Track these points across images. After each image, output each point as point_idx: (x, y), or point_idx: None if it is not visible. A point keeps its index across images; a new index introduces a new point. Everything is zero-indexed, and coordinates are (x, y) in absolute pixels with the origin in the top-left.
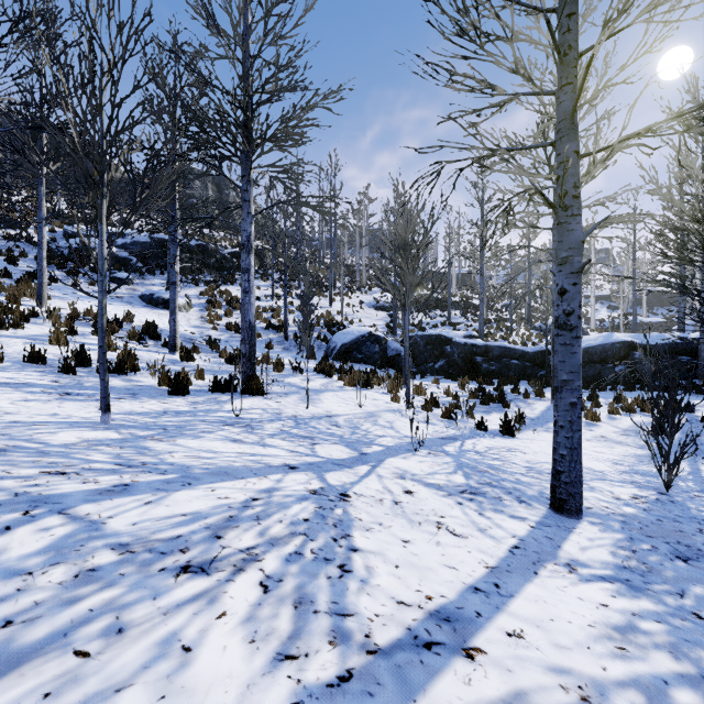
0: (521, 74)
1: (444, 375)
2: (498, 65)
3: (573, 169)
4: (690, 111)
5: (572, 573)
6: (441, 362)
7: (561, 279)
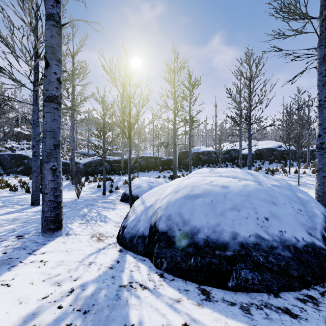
0: (20, 83)
1: (23, 174)
2: (11, 78)
3: (37, 114)
4: (65, 108)
5: (21, 213)
6: (21, 167)
7: (33, 143)
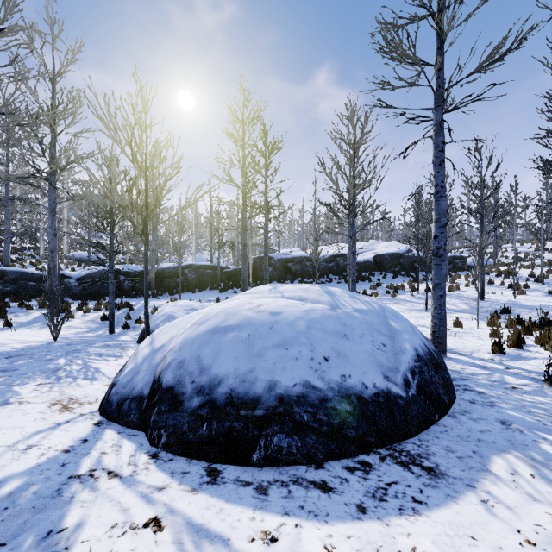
0: None
1: None
2: None
3: None
4: (24, 177)
5: None
6: None
7: None
